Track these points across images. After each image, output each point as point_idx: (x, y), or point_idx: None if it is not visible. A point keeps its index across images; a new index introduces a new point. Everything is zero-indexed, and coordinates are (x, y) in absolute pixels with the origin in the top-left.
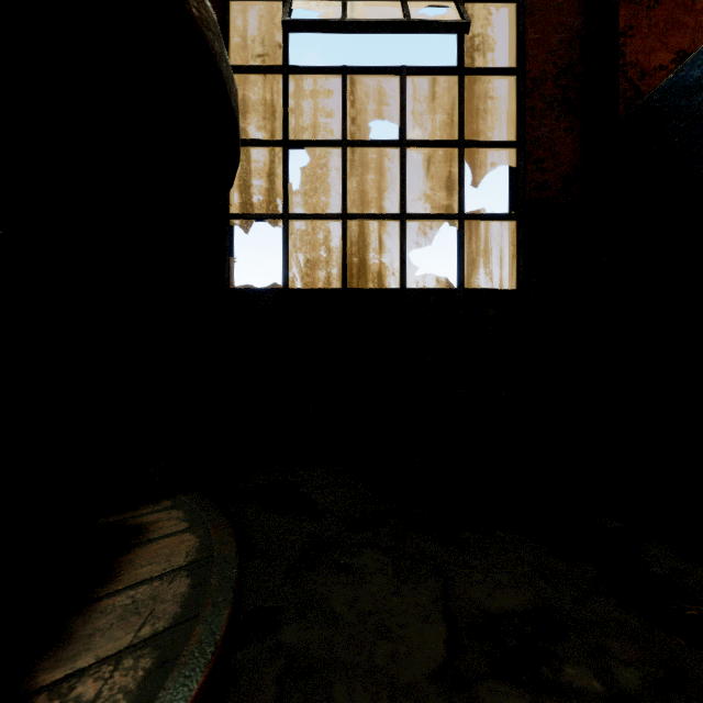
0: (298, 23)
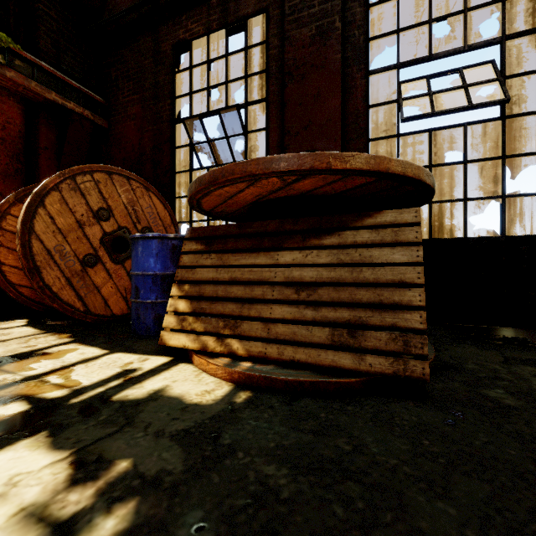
0: (409, 118)
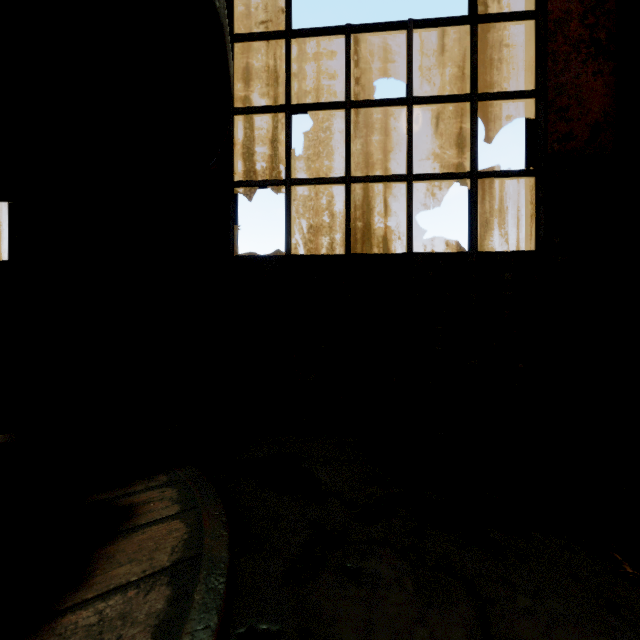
0: None
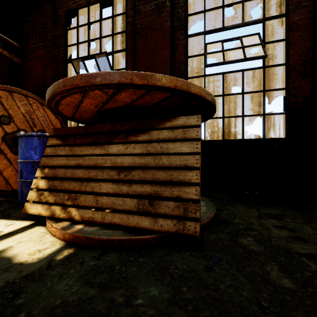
0: (210, 65)
